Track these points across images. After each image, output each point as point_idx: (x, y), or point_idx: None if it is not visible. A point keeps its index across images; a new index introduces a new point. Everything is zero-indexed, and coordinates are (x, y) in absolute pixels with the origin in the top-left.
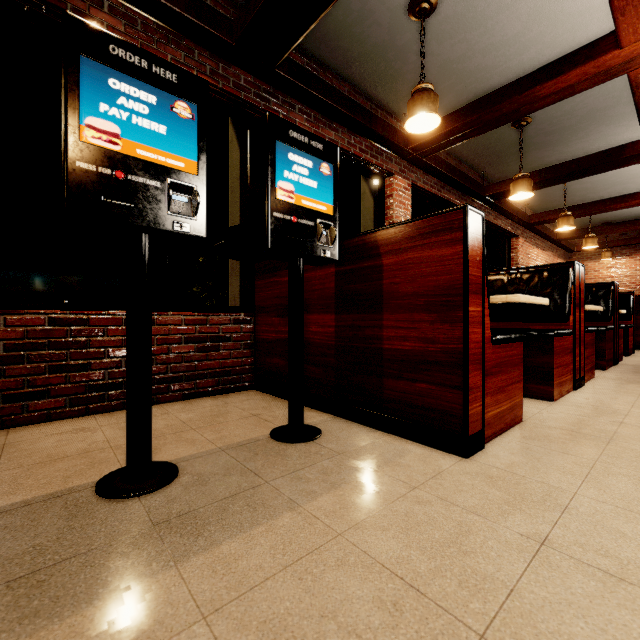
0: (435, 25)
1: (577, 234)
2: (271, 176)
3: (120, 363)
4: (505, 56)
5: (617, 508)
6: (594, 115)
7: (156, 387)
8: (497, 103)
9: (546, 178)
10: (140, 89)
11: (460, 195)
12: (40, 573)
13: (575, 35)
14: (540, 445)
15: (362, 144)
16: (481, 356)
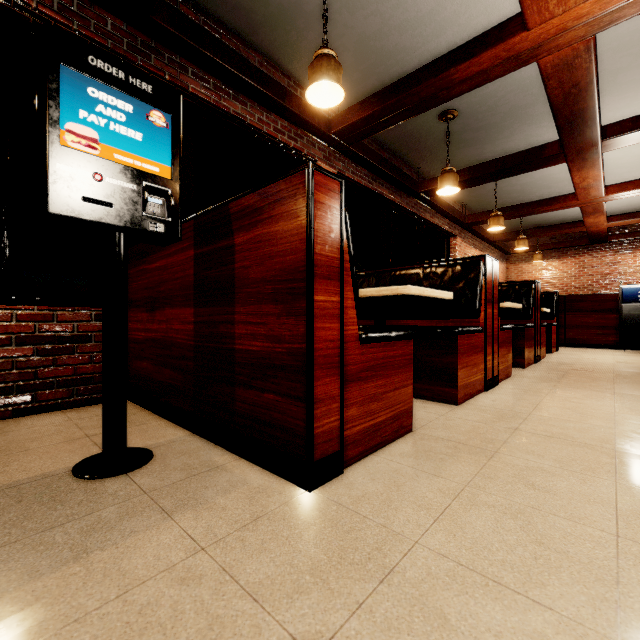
0: None
1: (511, 236)
2: (51, 112)
3: None
4: (422, 37)
5: (458, 566)
6: (516, 113)
7: None
8: (414, 86)
9: (475, 176)
10: None
11: (394, 190)
12: None
13: (489, 19)
14: (413, 465)
15: (277, 123)
16: (339, 358)
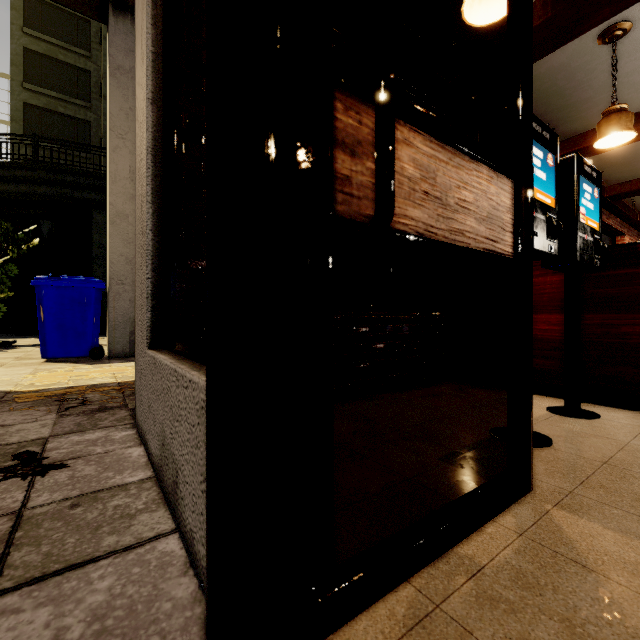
0: (618, 47)
1: None
2: (578, 204)
3: (377, 354)
4: None
5: None
6: None
7: (396, 375)
8: None
9: None
10: (537, 149)
11: None
12: (589, 482)
13: None
14: None
15: None
16: None
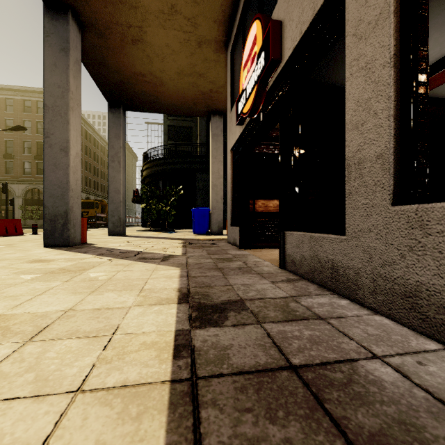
0: None
1: None
2: None
3: None
4: None
5: None
6: None
7: None
8: None
9: None
10: None
11: None
12: None
13: None
14: None
15: None
16: None
